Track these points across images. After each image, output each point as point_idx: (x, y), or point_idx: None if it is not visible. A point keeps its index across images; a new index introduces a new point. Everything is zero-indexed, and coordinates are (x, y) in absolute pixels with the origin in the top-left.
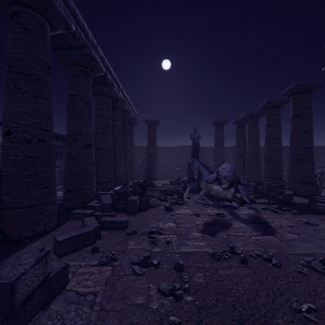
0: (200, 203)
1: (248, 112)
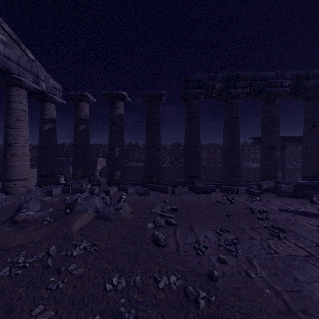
0: None
1: None
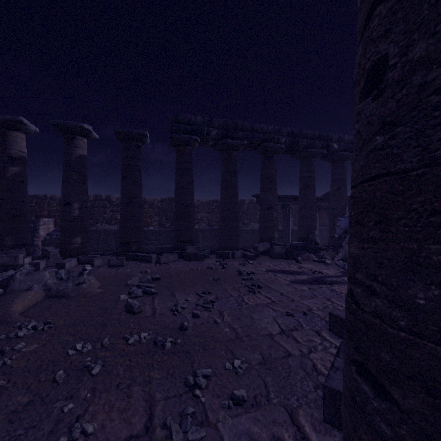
0: (338, 265)
1: None
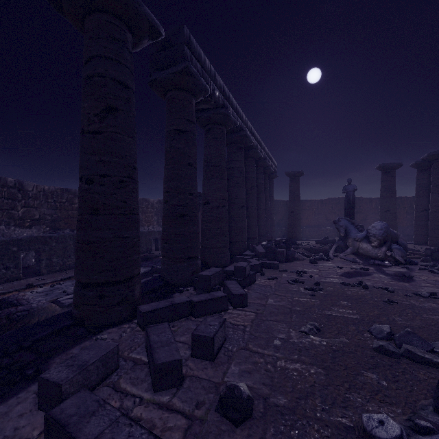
0: (346, 260)
1: (430, 153)
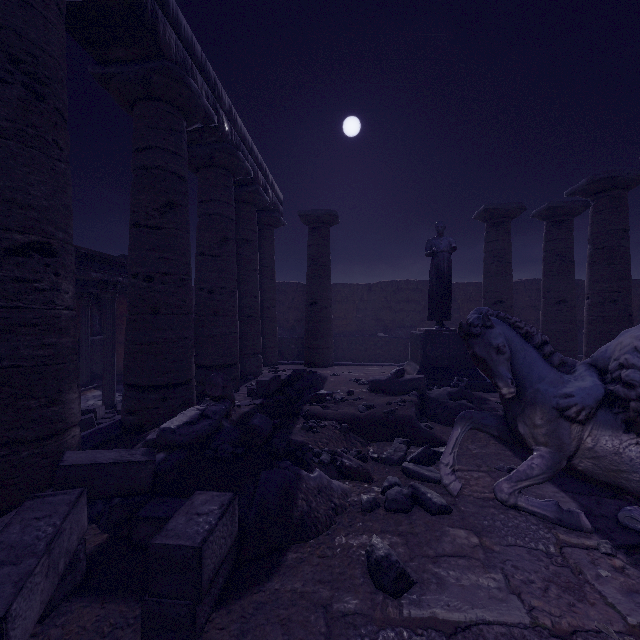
0: (528, 513)
1: (596, 175)
